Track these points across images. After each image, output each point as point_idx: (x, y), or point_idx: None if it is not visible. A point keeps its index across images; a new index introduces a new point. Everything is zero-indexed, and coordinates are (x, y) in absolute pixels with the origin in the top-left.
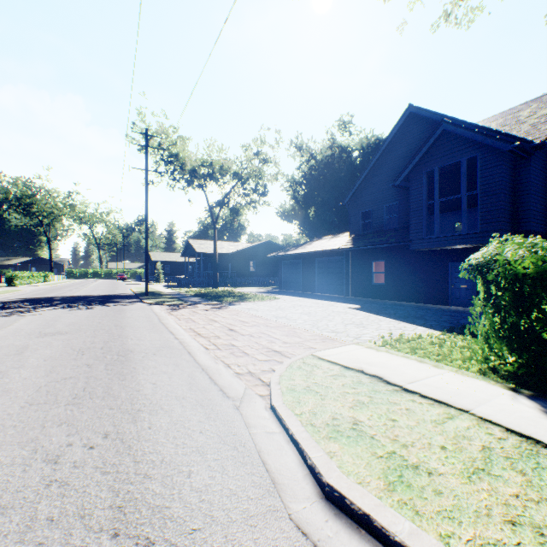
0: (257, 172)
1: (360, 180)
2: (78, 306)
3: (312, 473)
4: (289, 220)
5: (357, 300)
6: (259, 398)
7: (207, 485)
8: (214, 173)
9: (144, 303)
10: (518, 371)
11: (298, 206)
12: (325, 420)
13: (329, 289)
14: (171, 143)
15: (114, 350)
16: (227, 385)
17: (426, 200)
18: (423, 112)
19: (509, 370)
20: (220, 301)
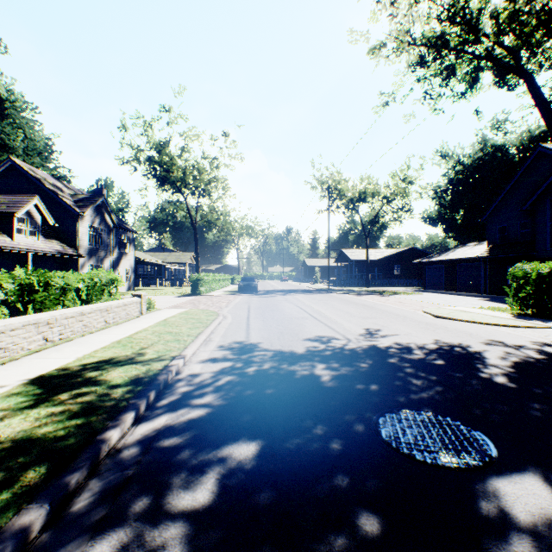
0: (403, 193)
1: (496, 202)
2: (303, 293)
3: (433, 316)
4: (433, 224)
5: (491, 296)
6: (419, 311)
7: (411, 315)
8: (365, 197)
9: (335, 293)
10: (519, 310)
11: (444, 210)
12: (438, 312)
13: (469, 289)
14: (335, 183)
15: (357, 304)
16: (407, 310)
17: (550, 220)
18: (550, 151)
19: (516, 310)
20: (381, 294)
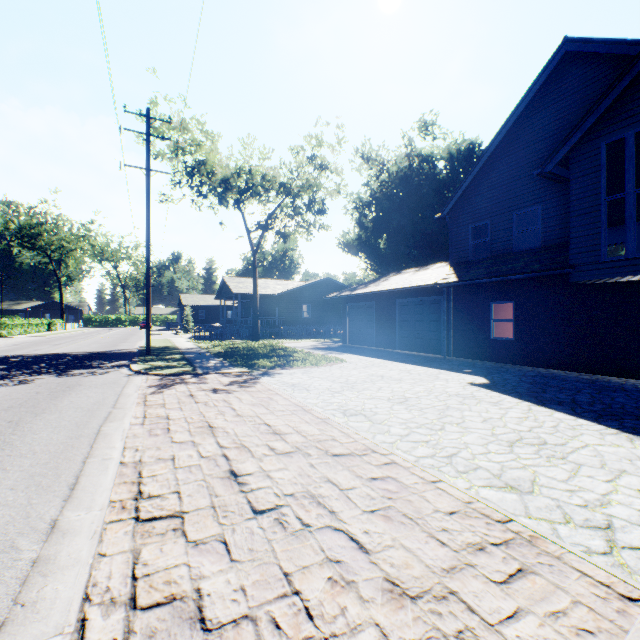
0: (312, 182)
1: (470, 177)
2: (15, 376)
3: None
4: (353, 252)
5: (470, 365)
6: None
7: None
8: (254, 186)
9: (128, 371)
10: None
11: (365, 234)
12: None
13: (417, 344)
14: (194, 142)
15: None
16: None
17: (604, 194)
18: (594, 45)
19: None
20: (252, 366)
